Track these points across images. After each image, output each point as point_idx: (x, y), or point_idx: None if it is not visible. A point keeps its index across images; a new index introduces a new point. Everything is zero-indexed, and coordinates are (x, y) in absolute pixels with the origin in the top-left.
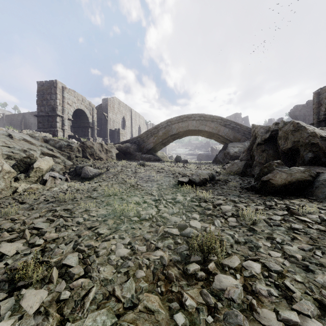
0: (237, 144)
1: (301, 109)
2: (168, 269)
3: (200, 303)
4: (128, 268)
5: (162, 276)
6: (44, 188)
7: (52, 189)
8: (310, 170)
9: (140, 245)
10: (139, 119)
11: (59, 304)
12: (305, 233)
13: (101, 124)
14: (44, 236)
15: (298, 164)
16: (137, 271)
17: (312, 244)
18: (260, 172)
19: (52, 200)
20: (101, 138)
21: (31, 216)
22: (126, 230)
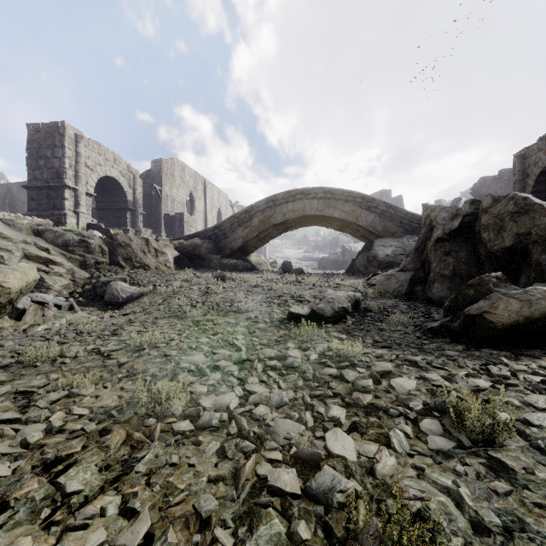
0: (389, 241)
1: (491, 183)
2: None
3: None
4: None
5: None
6: (17, 326)
7: (34, 328)
8: None
9: None
10: (218, 198)
11: None
12: None
13: (150, 205)
14: None
15: (526, 280)
16: None
17: None
18: (458, 296)
19: (8, 363)
20: (150, 229)
21: None
22: (150, 472)
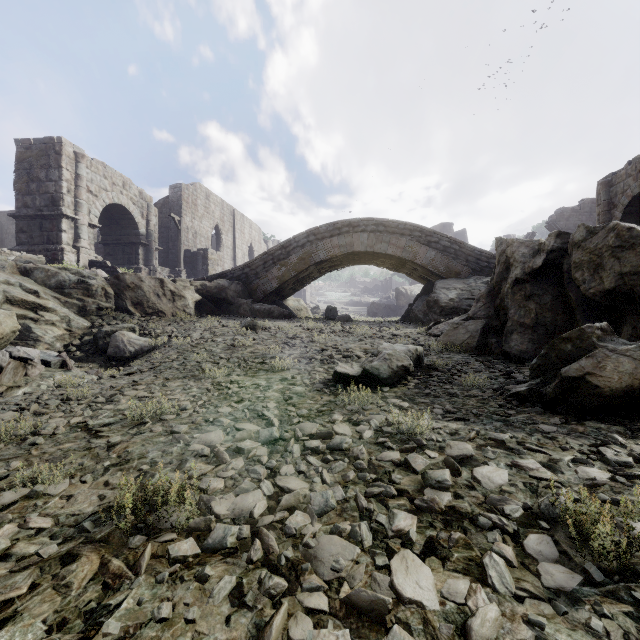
0: (453, 283)
1: (570, 216)
2: None
3: None
4: None
5: None
6: None
7: (13, 391)
8: None
9: None
10: (250, 231)
11: None
12: None
13: (167, 239)
14: None
15: (632, 331)
16: None
17: None
18: (550, 352)
19: None
20: (168, 268)
21: None
22: (126, 634)
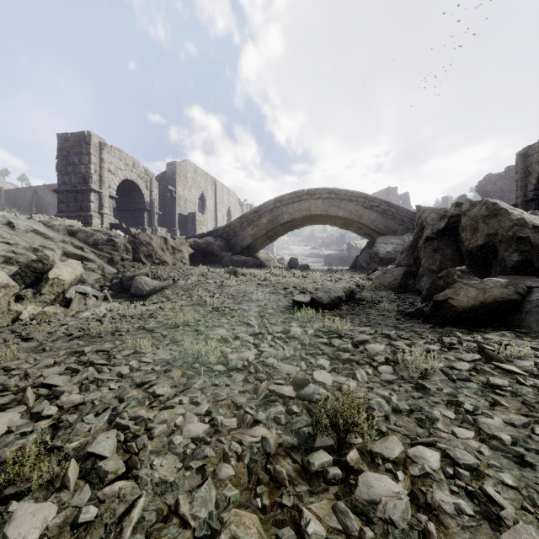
0: (390, 238)
1: (497, 180)
2: (276, 462)
3: (333, 529)
4: (205, 459)
5: (264, 475)
6: (66, 312)
7: (80, 314)
8: (517, 284)
9: (227, 417)
10: (228, 197)
11: (76, 532)
12: (514, 393)
13: (164, 205)
14: (59, 399)
15: (495, 273)
16: (221, 465)
17: (527, 415)
18: (432, 286)
19: (79, 335)
20: (165, 228)
21: (39, 363)
22: (202, 388)
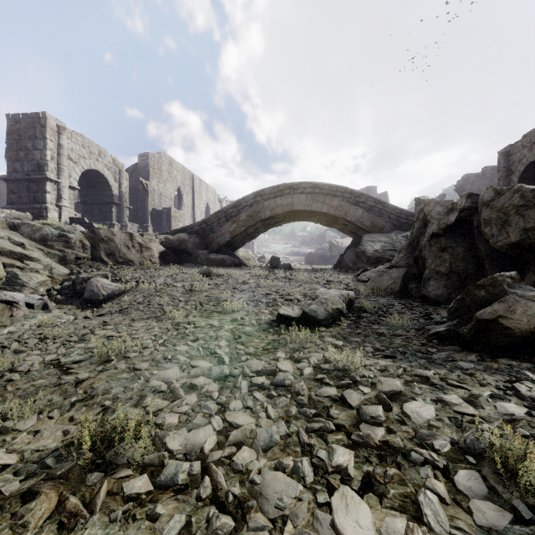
0: (378, 236)
1: (474, 180)
2: None
3: None
4: None
5: None
6: None
7: None
8: None
9: None
10: (207, 193)
11: None
12: None
13: (137, 199)
14: None
15: (534, 278)
16: None
17: None
18: (465, 297)
19: None
20: (137, 224)
21: None
22: None
